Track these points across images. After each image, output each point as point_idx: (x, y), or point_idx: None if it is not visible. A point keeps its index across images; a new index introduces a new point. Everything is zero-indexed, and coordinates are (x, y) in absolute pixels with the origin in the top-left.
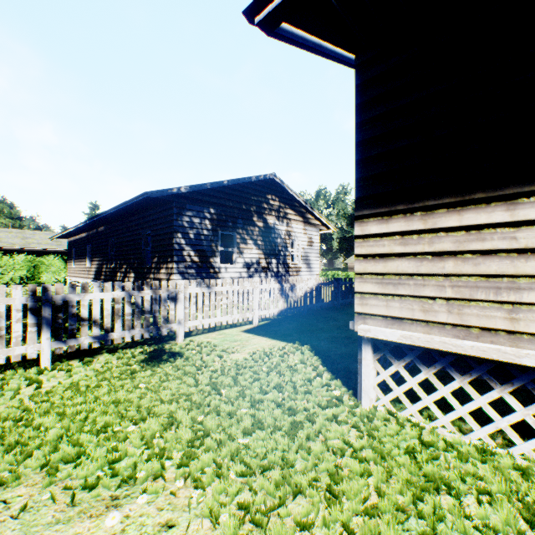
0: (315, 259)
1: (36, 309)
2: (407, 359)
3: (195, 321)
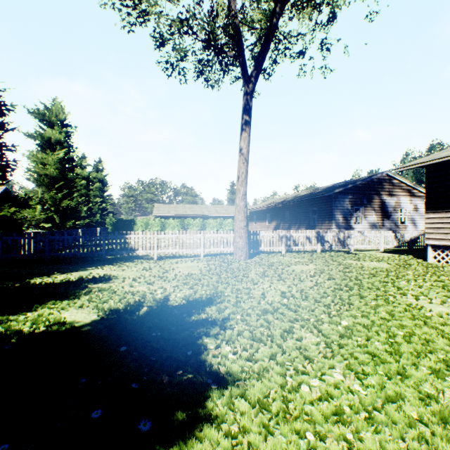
0: (419, 220)
1: (316, 237)
2: (441, 249)
3: (356, 246)
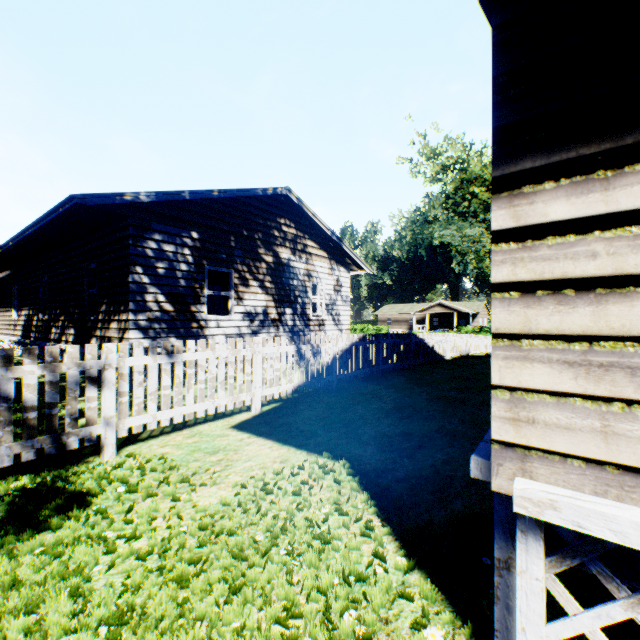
0: (344, 309)
1: None
2: None
3: (141, 416)
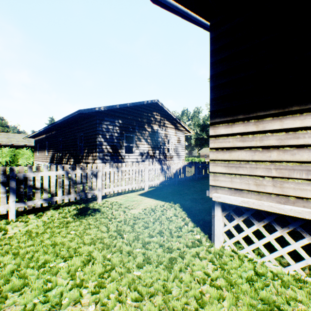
0: (182, 150)
1: (5, 182)
2: (245, 216)
3: (108, 189)
